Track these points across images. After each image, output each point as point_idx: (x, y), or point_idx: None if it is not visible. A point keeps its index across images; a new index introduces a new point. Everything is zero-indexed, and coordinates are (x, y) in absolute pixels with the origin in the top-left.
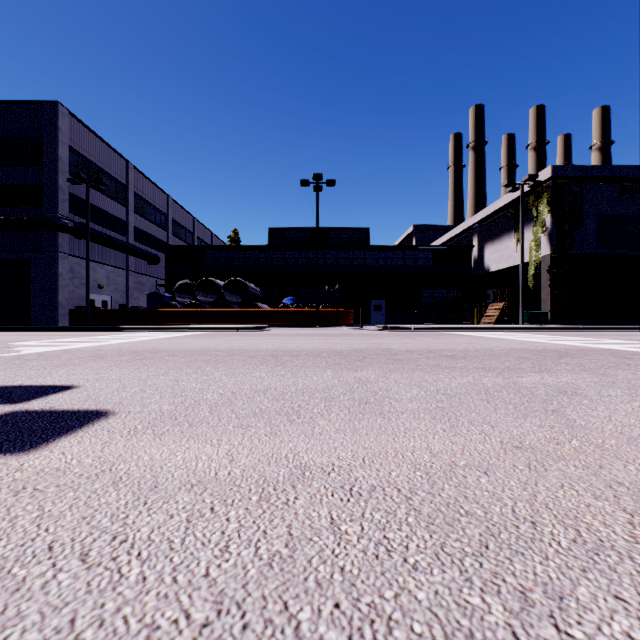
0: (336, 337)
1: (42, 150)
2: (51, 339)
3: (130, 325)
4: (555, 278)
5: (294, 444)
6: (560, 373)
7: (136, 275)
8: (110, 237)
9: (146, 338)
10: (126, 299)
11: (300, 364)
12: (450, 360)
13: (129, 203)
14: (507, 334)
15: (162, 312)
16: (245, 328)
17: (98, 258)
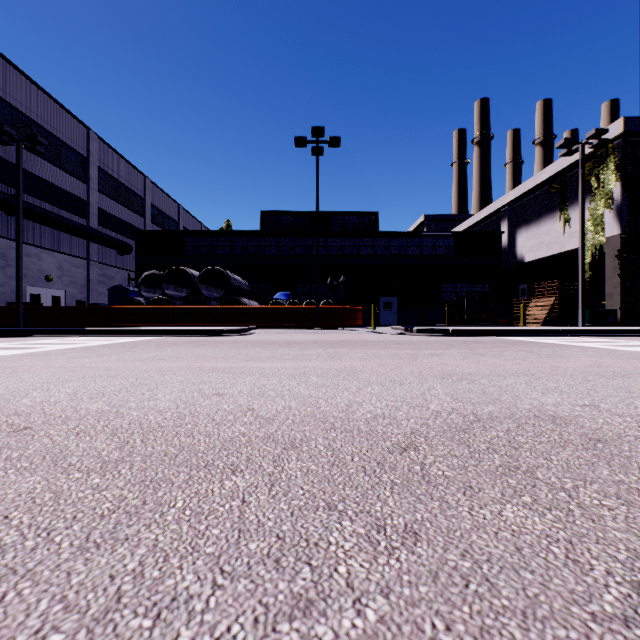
0: (348, 350)
1: None
2: None
3: (75, 326)
4: (626, 265)
5: None
6: None
7: (101, 266)
8: (58, 216)
9: (1, 353)
10: (87, 295)
11: None
12: None
13: (91, 179)
14: (612, 342)
15: (117, 310)
16: (215, 331)
17: (45, 243)
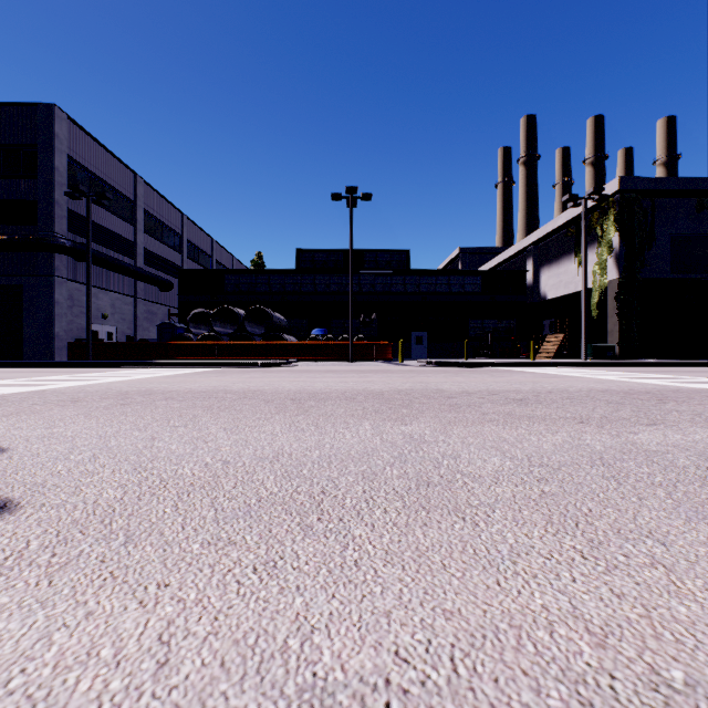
0: (373, 374)
1: (36, 160)
2: (35, 377)
3: (137, 360)
4: (623, 306)
5: (305, 600)
6: (683, 426)
7: (146, 303)
8: (115, 259)
9: (148, 375)
10: (134, 330)
11: (328, 412)
12: (523, 406)
13: (138, 221)
14: (572, 370)
15: (174, 345)
16: (268, 363)
17: (102, 283)
